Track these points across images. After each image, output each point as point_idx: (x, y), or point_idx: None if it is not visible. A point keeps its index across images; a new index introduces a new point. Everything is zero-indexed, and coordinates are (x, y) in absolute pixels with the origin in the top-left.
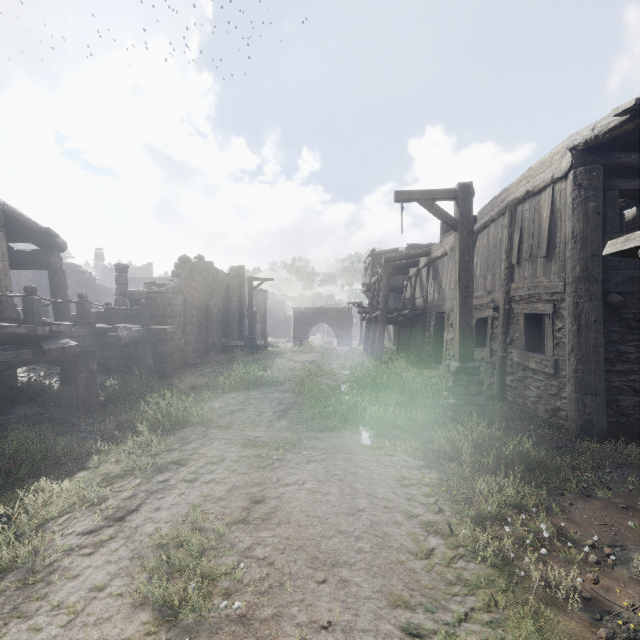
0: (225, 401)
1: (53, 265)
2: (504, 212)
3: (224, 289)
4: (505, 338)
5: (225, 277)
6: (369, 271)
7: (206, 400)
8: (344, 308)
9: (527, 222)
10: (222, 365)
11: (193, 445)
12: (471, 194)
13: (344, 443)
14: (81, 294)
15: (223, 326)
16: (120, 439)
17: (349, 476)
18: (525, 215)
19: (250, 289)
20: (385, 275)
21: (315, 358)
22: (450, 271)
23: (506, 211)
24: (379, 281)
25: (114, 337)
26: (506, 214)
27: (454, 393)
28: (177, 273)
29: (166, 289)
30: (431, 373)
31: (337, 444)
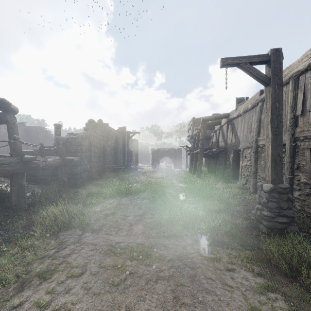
0: (104, 206)
1: (9, 121)
2: (287, 82)
3: (114, 138)
4: (292, 165)
5: (115, 132)
6: (191, 129)
7: (93, 204)
8: (177, 149)
9: (310, 85)
10: (111, 179)
11: (65, 251)
12: (281, 57)
13: (187, 253)
14: (14, 136)
15: (114, 158)
16: (18, 240)
17: (199, 309)
18: (307, 81)
19: (127, 138)
20: (202, 129)
21: (162, 175)
22: (243, 125)
23: (290, 80)
24: (198, 133)
25: (35, 164)
26: (290, 82)
27: (268, 207)
28: (86, 128)
29: (77, 136)
30: (233, 186)
31: (182, 254)
